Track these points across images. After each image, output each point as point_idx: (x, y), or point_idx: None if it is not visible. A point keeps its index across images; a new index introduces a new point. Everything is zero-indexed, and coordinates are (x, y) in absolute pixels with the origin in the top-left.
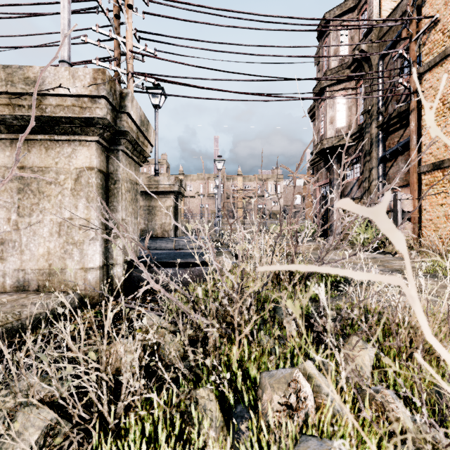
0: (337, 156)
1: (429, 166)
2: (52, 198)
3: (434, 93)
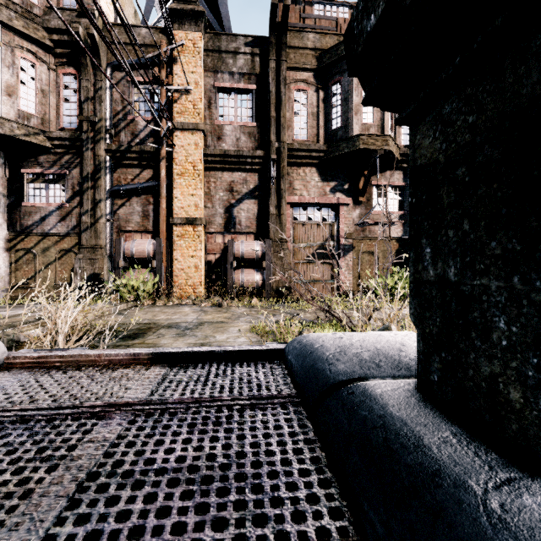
0: (5, 155)
1: (184, 220)
2: None
3: (186, 154)
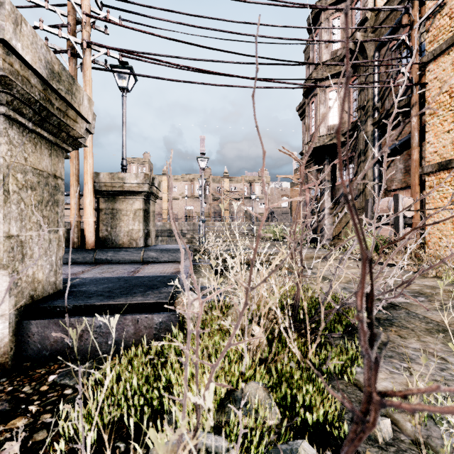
0: (329, 156)
1: (434, 167)
2: None
3: (439, 84)
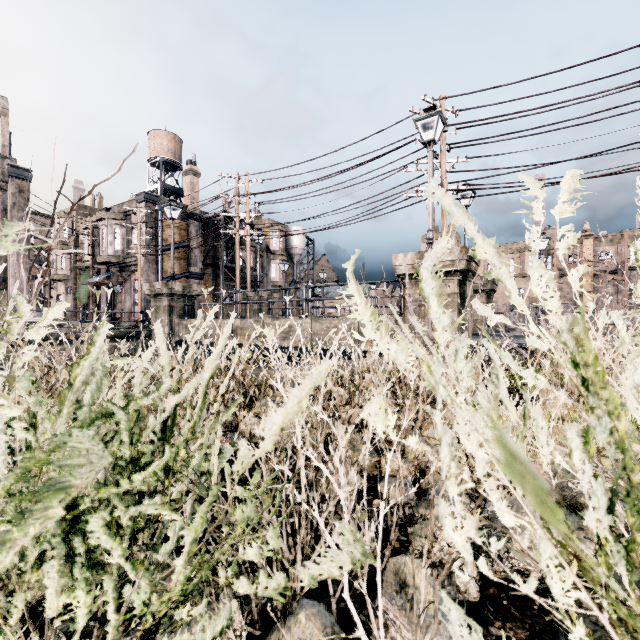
0: None
1: None
2: None
3: None
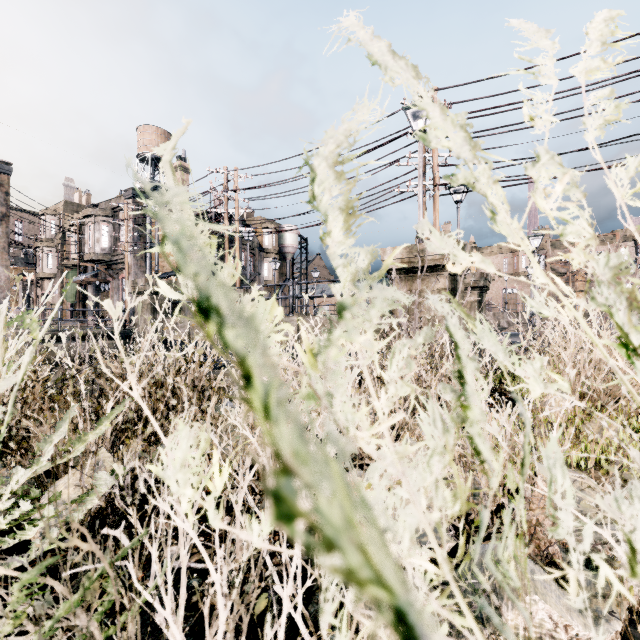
0: None
1: None
2: (424, 306)
3: None
